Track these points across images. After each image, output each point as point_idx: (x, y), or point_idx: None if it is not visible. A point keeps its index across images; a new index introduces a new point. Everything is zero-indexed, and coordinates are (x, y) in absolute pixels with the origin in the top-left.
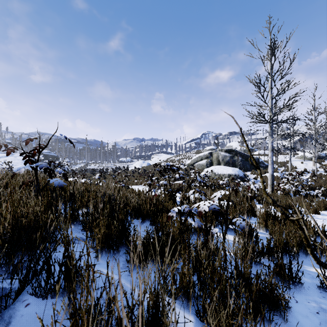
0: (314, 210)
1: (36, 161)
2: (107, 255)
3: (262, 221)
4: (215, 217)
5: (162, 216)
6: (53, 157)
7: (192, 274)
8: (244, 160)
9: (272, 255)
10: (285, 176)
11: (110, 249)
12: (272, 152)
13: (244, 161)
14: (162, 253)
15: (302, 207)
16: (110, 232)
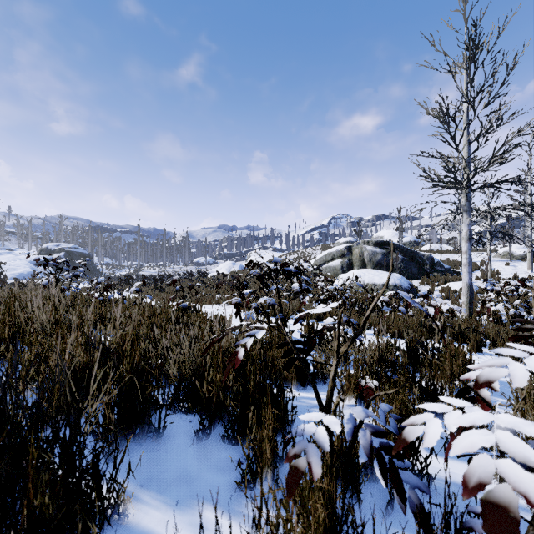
0: None
1: None
2: None
3: None
4: None
5: (261, 408)
6: (83, 256)
7: None
8: (408, 260)
9: None
10: (494, 287)
11: None
12: (469, 243)
13: (408, 261)
14: None
15: None
16: None
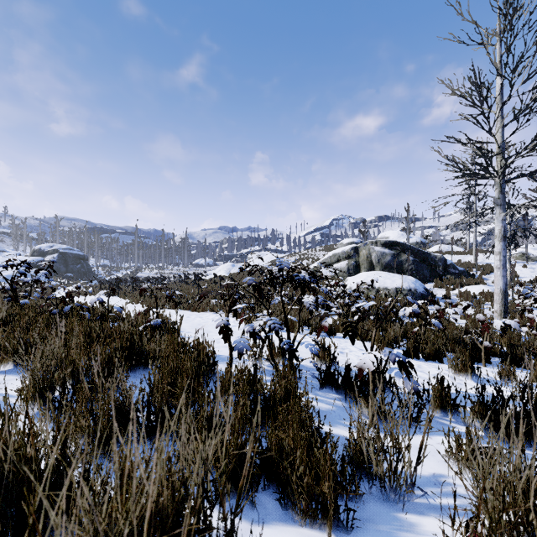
0: None
1: None
2: None
3: None
4: None
5: None
6: (77, 257)
7: None
8: (419, 262)
9: None
10: (533, 294)
11: None
12: (503, 242)
13: (420, 263)
14: None
15: None
16: None
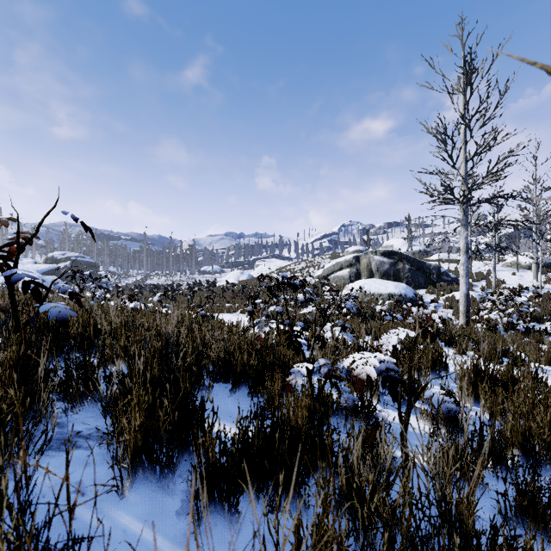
0: (548, 358)
1: (12, 267)
2: (148, 478)
3: (468, 385)
4: (392, 389)
5: (273, 377)
6: (89, 265)
7: (346, 536)
8: (415, 270)
9: (502, 462)
10: (489, 297)
11: (154, 463)
12: (466, 255)
13: (415, 271)
14: (272, 468)
15: (523, 352)
16: (154, 426)
